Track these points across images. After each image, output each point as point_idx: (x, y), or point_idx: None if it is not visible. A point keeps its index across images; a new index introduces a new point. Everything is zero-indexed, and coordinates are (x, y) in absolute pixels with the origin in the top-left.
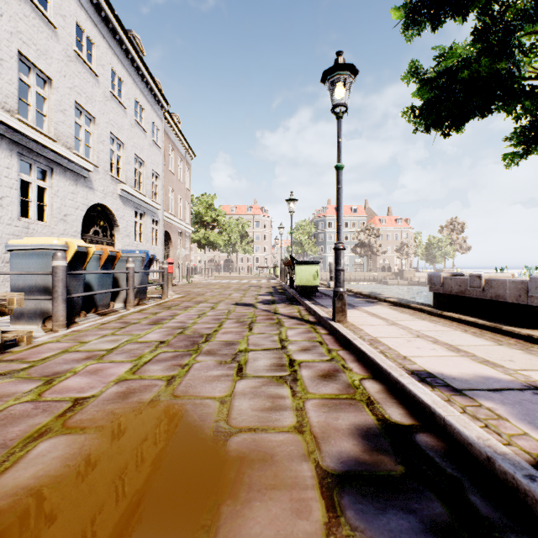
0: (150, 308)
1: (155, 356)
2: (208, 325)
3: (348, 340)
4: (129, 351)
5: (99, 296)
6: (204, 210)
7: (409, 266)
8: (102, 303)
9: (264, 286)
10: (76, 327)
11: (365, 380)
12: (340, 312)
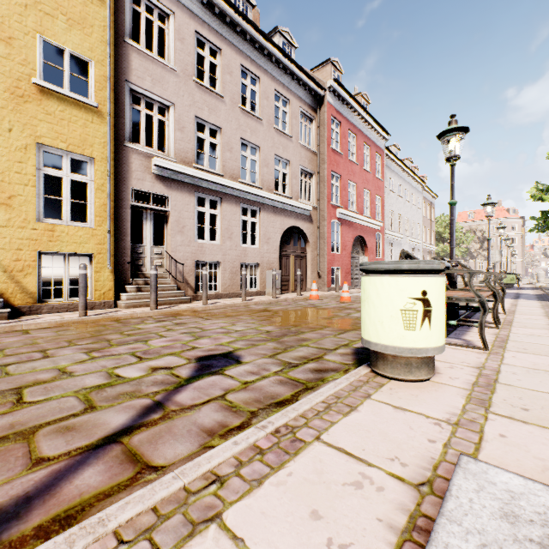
0: None
1: None
2: None
3: None
4: None
5: None
6: (442, 229)
7: None
8: None
9: None
10: None
11: None
12: None
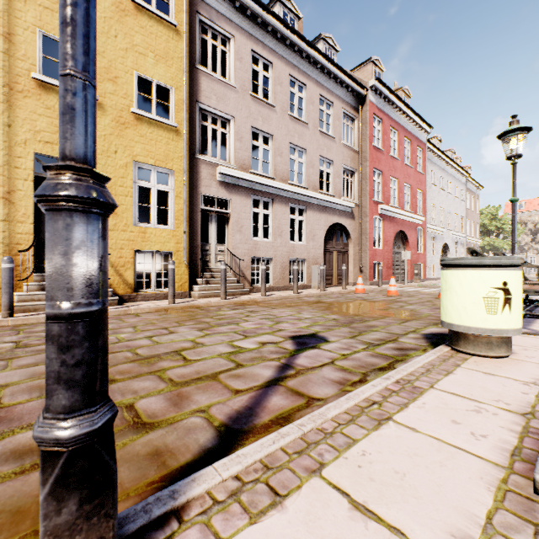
0: None
1: None
2: None
3: None
4: None
5: None
6: (488, 222)
7: None
8: None
9: None
10: None
11: None
12: None
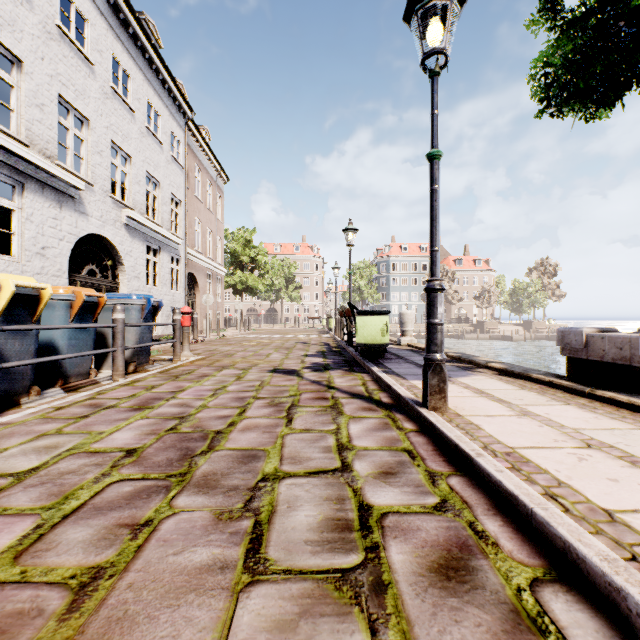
0: (149, 378)
1: (97, 495)
2: (223, 412)
3: (464, 455)
4: (56, 479)
5: (71, 361)
6: (241, 248)
7: (491, 316)
8: (76, 371)
9: (314, 342)
10: (11, 415)
11: (544, 589)
12: (436, 393)
